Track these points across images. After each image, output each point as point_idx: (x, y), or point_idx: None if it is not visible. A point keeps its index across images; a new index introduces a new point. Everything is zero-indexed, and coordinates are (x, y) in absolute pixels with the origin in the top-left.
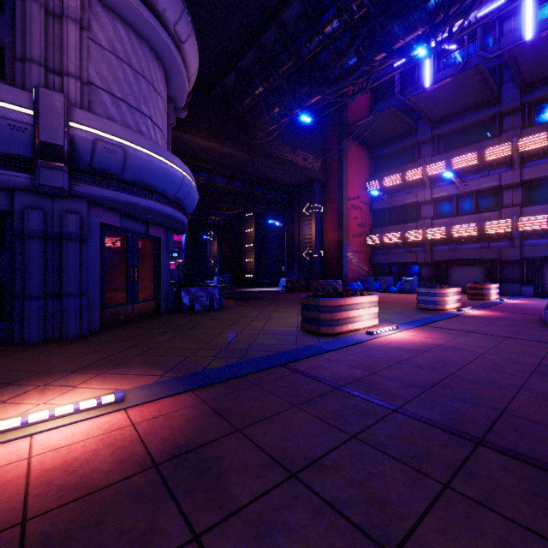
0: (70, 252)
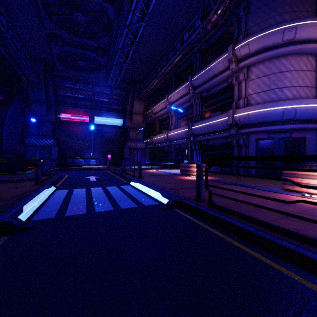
0: (242, 150)
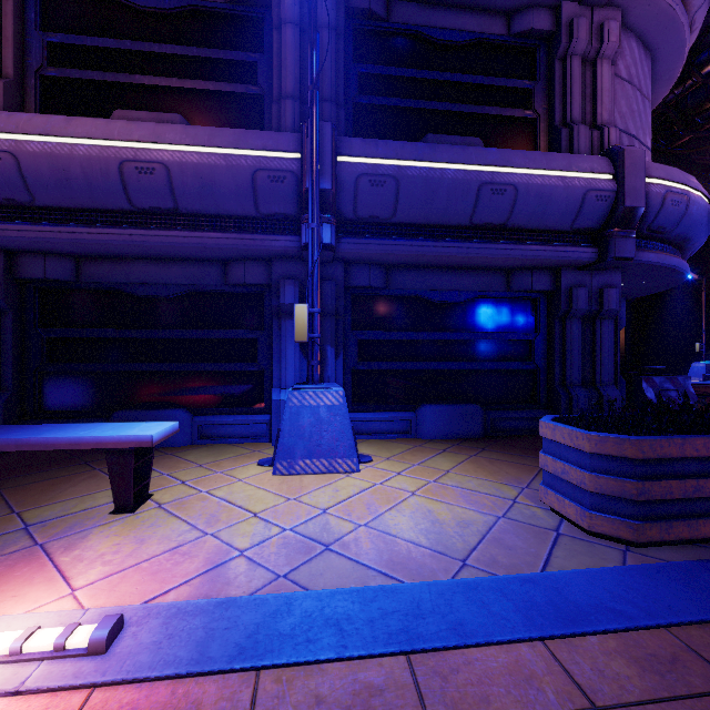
0: (603, 333)
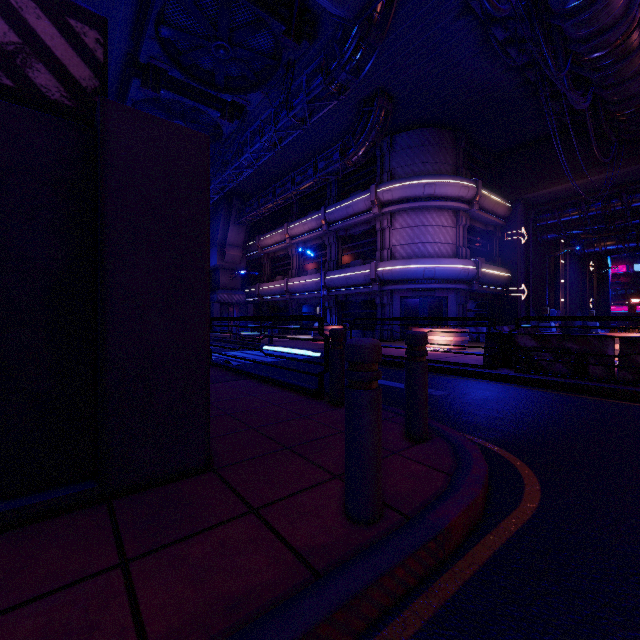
0: (386, 309)
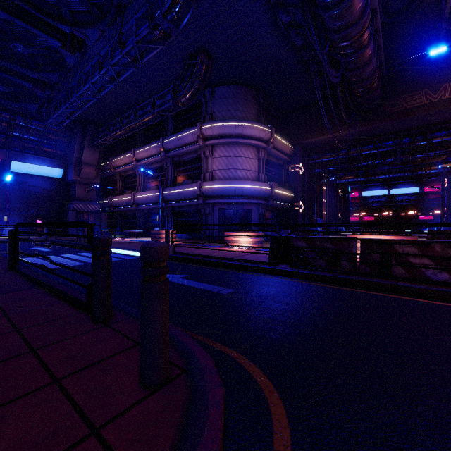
0: (209, 218)
